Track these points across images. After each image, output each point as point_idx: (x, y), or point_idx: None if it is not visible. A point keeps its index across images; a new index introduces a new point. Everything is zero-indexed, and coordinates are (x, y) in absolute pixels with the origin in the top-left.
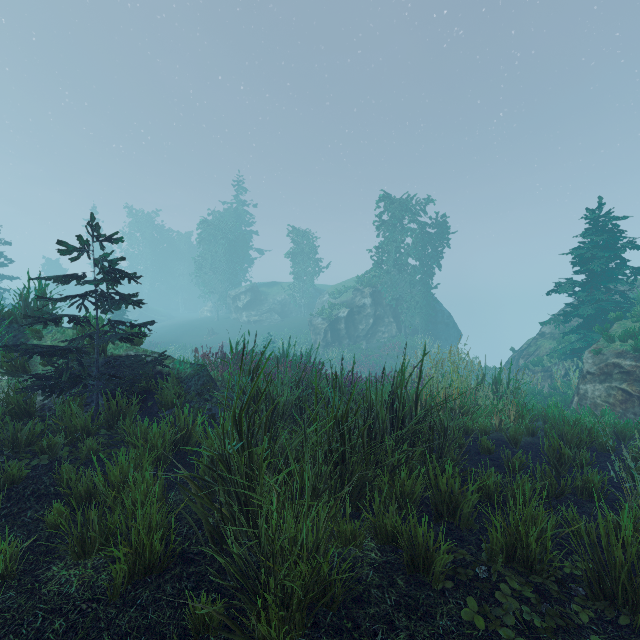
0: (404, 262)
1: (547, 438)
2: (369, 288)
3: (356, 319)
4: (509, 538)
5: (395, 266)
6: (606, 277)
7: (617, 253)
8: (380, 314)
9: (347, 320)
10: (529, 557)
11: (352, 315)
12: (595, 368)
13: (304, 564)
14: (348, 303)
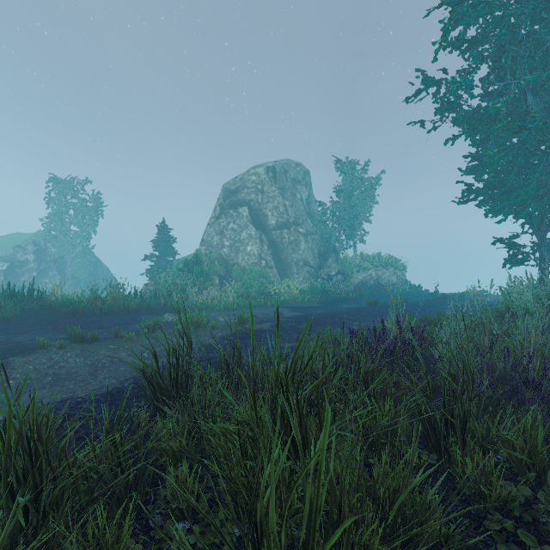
0: (68, 229)
1: (79, 299)
2: (33, 246)
3: (18, 272)
4: (50, 306)
5: (59, 231)
6: (165, 254)
7: (168, 244)
8: (44, 268)
9: (7, 273)
10: (54, 308)
11: (13, 269)
12: (144, 291)
13: (4, 307)
14: (8, 258)
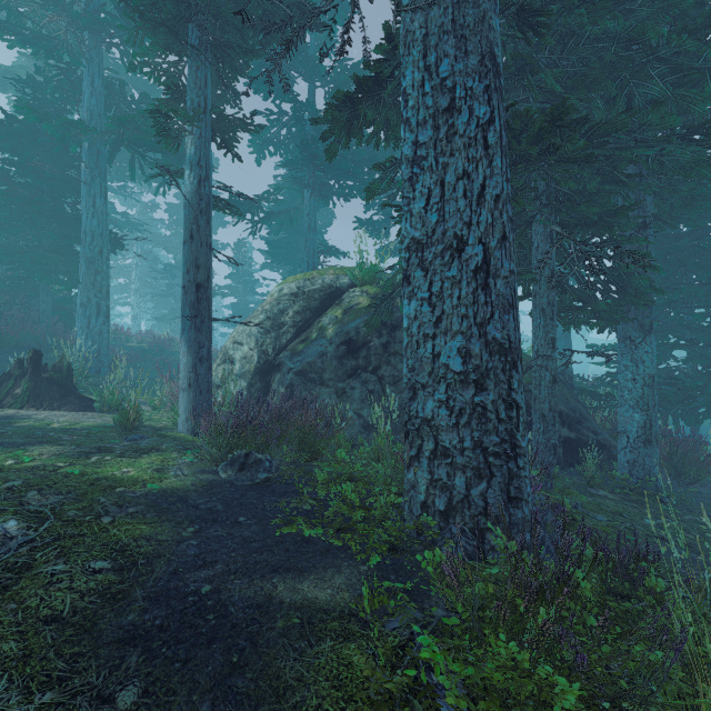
0: None
1: None
2: None
3: None
4: None
5: None
6: None
7: None
8: None
9: None
10: None
11: None
12: None
13: None
14: None
